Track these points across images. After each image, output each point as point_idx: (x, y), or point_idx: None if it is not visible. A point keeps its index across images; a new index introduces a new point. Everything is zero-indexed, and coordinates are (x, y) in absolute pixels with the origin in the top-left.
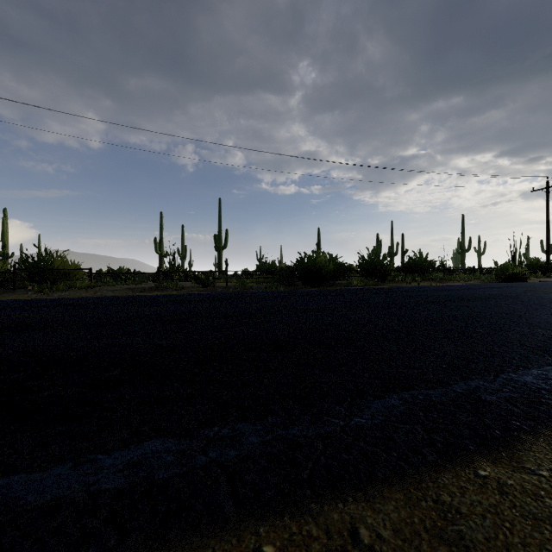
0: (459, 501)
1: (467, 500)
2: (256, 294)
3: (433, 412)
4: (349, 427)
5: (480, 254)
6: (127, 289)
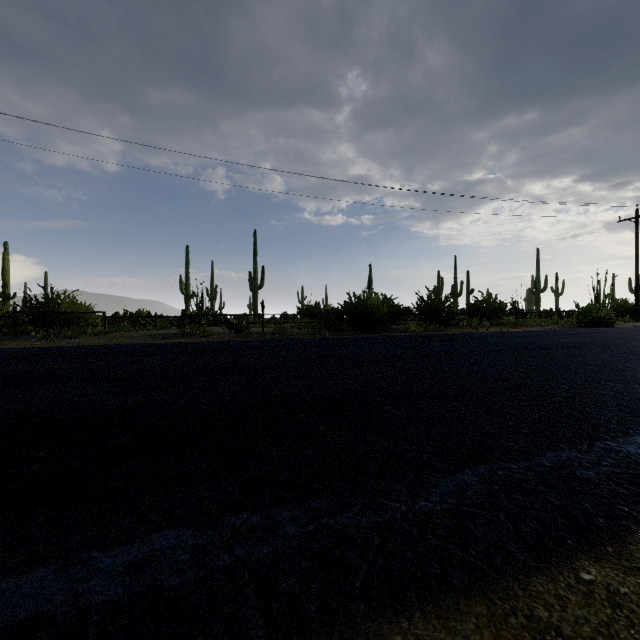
0: (559, 617)
1: (569, 616)
2: (297, 342)
3: (517, 493)
4: (413, 513)
5: (558, 294)
6: (146, 335)
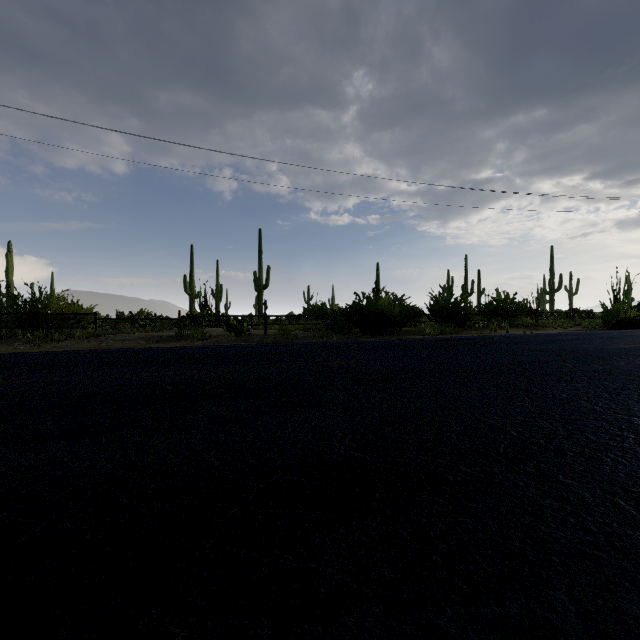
0: None
1: None
2: (301, 347)
3: None
4: None
5: (572, 293)
6: (140, 338)
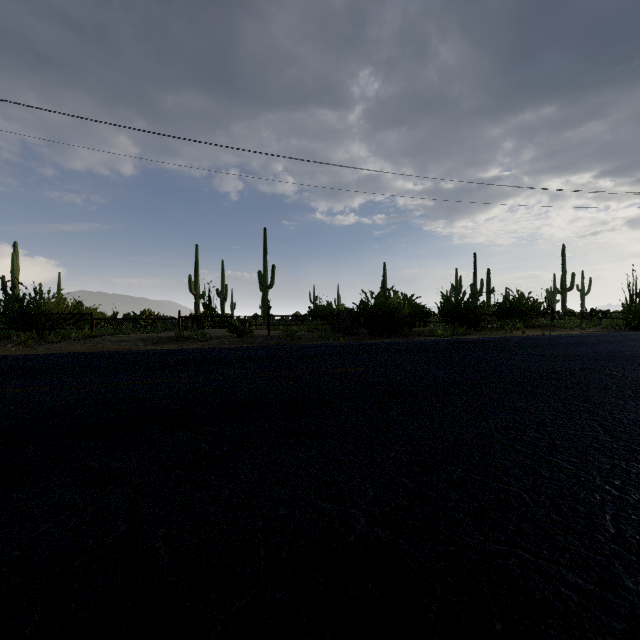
0: None
1: None
2: (306, 350)
3: None
4: None
5: (584, 293)
6: (138, 340)
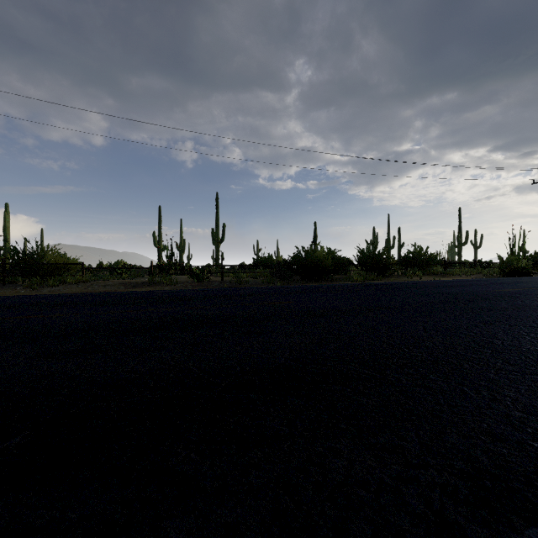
0: None
1: None
2: (252, 290)
3: None
4: None
5: (477, 247)
6: (119, 284)
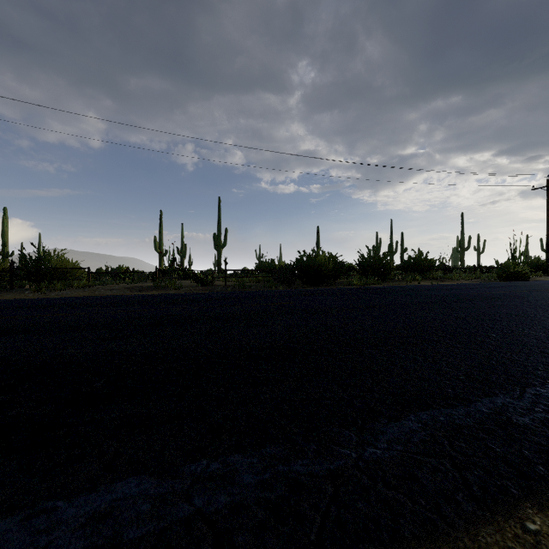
0: None
1: None
2: (255, 294)
3: (460, 440)
4: (363, 461)
5: (480, 252)
6: (125, 288)
